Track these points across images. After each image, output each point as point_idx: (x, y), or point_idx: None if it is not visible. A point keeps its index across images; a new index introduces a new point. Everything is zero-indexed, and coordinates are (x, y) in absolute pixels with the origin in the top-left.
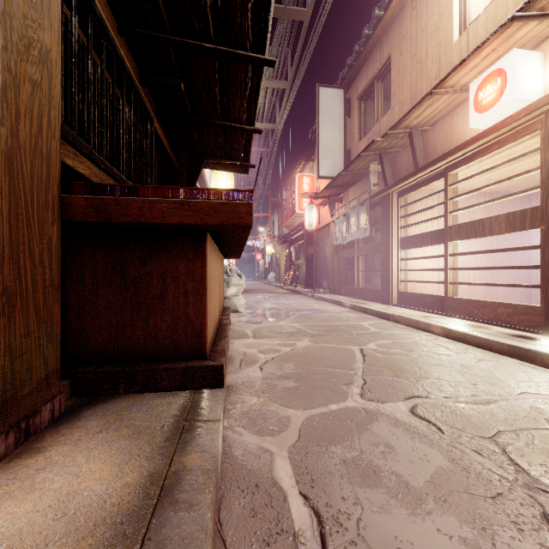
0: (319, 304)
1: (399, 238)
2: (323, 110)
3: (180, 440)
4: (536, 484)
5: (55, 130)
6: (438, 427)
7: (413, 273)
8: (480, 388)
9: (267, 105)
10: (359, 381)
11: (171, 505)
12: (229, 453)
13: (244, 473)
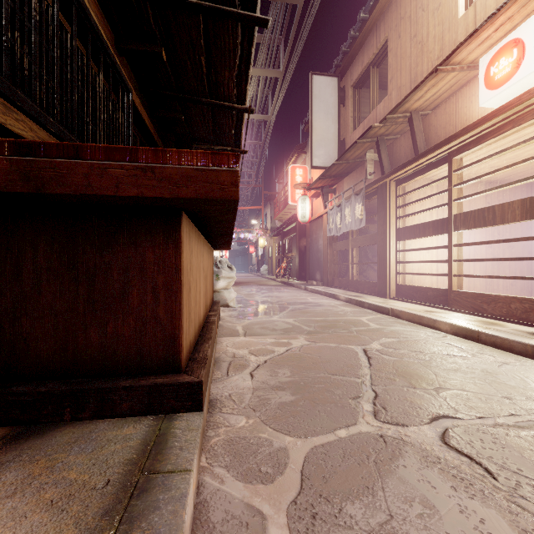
0: (313, 297)
1: (397, 228)
2: (317, 98)
3: (126, 513)
4: None
5: None
6: (485, 468)
7: (411, 265)
8: (517, 403)
9: (259, 95)
10: (369, 393)
11: None
12: (203, 517)
13: None
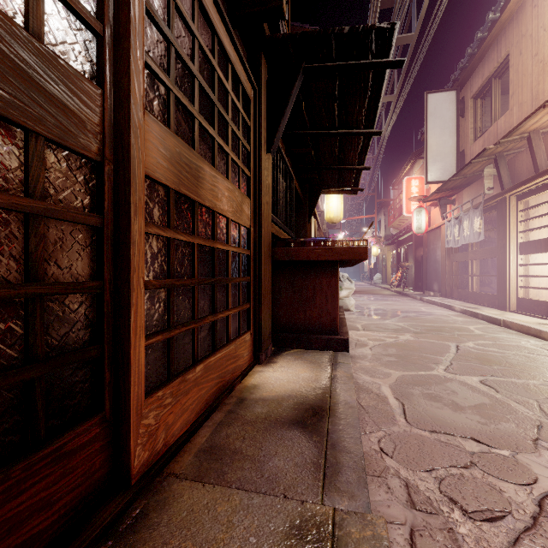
0: (427, 308)
1: (518, 242)
2: (432, 116)
3: (333, 367)
4: (547, 417)
5: (270, 219)
6: (496, 390)
7: (537, 278)
8: None
9: None
10: (447, 363)
11: (337, 382)
12: (355, 381)
13: (365, 388)
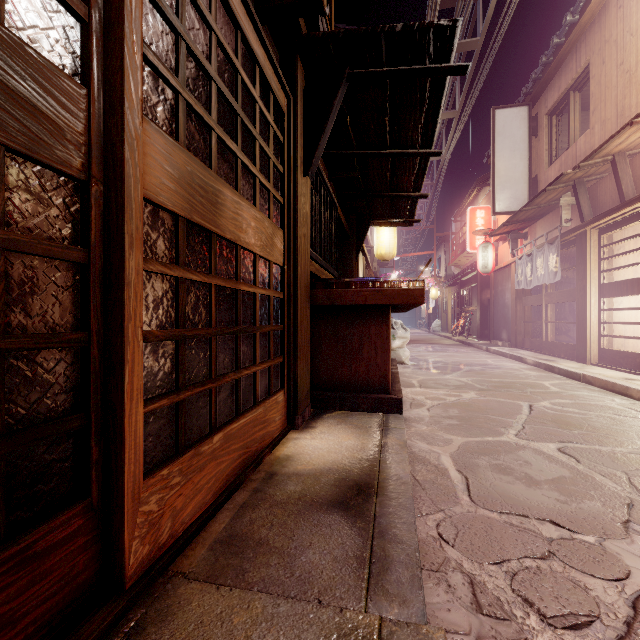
0: (494, 360)
1: (600, 283)
2: (500, 135)
3: (383, 433)
4: (639, 494)
5: (308, 255)
6: (578, 460)
7: (623, 325)
8: None
9: None
10: (518, 427)
11: (388, 451)
12: (410, 449)
13: (421, 458)
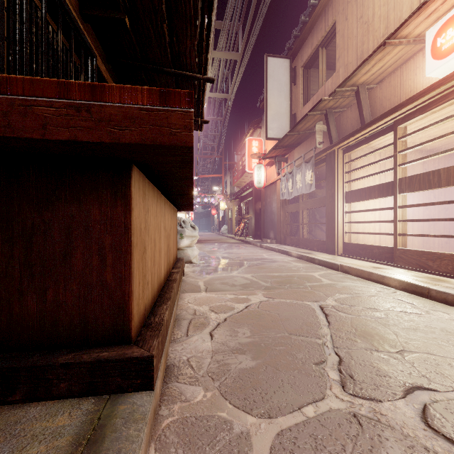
0: (268, 254)
1: (344, 192)
2: (271, 77)
3: None
4: None
5: None
6: None
7: (356, 225)
8: None
9: (220, 76)
10: (332, 357)
11: None
12: None
13: None
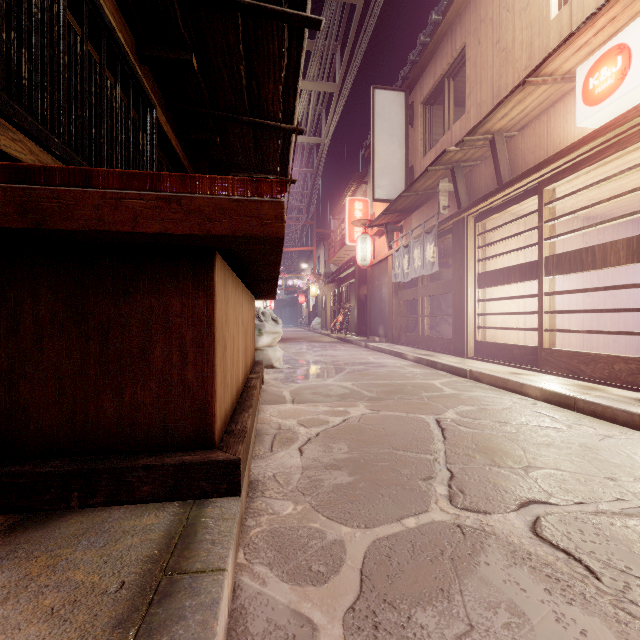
0: (375, 357)
1: (476, 273)
2: (380, 117)
3: (143, 624)
4: None
5: None
6: (586, 565)
7: (493, 317)
8: (624, 485)
9: (311, 113)
10: (443, 473)
11: None
12: (240, 627)
13: None
